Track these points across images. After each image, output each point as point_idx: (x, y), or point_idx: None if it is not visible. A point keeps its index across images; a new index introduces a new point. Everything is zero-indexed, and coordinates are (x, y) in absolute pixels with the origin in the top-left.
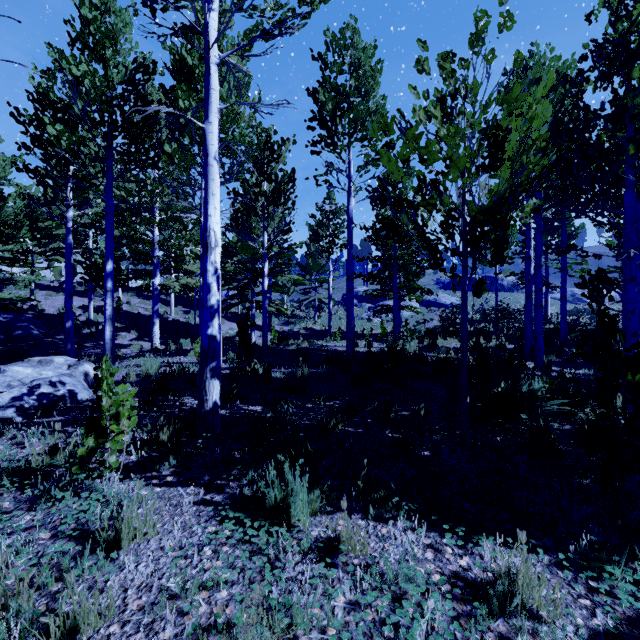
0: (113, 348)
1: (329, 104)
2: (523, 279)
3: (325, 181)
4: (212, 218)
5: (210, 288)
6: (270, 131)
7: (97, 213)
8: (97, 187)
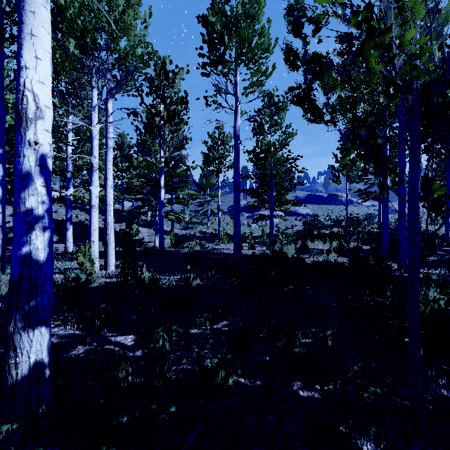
0: (4, 255)
1: (218, 25)
2: (363, 195)
3: (214, 101)
4: (30, 72)
5: (26, 183)
6: (165, 59)
7: None
8: None
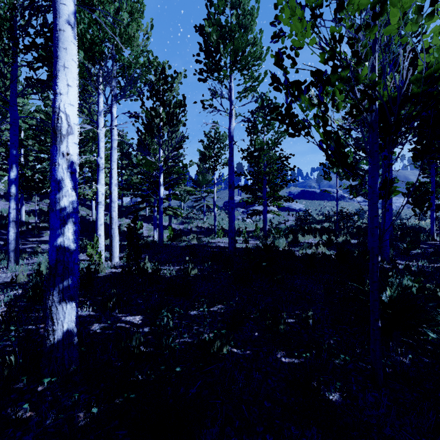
0: (17, 248)
1: (213, 36)
2: (353, 191)
3: (210, 105)
4: (63, 97)
5: (60, 186)
6: (165, 65)
7: (27, 135)
8: (27, 114)
